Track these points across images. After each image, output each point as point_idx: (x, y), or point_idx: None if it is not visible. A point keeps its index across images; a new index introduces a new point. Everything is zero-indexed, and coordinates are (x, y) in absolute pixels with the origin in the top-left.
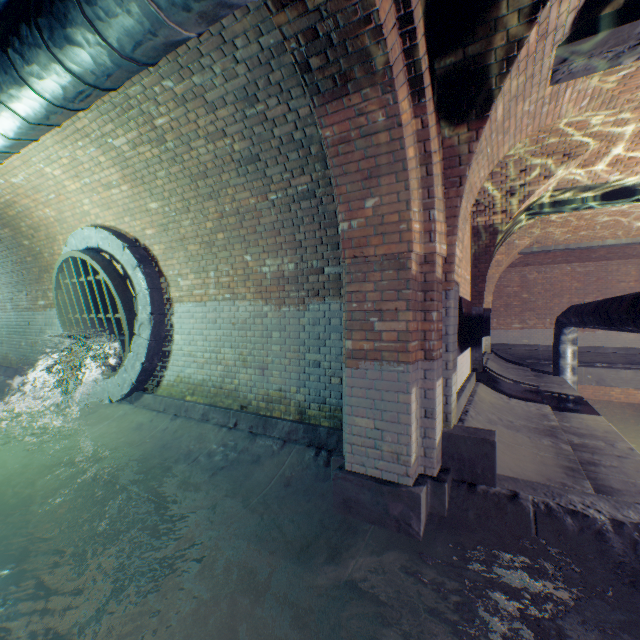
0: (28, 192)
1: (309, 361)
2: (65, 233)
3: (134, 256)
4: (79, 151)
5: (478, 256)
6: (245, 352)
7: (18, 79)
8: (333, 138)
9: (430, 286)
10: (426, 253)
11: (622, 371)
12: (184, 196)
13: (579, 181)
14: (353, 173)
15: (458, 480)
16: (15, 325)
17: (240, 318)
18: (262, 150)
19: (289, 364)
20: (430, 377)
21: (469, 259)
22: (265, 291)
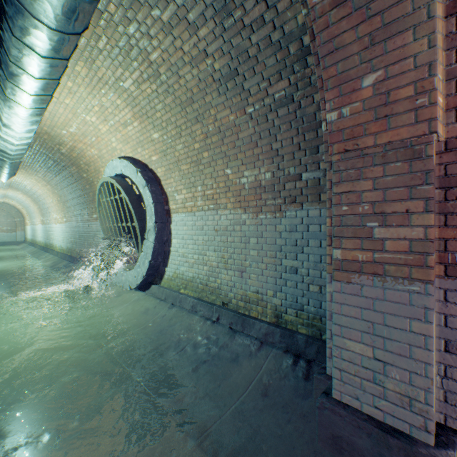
0: (80, 138)
1: (285, 267)
2: (104, 166)
3: (143, 178)
4: (103, 98)
5: None
6: (226, 255)
7: (18, 5)
8: (322, 3)
9: (455, 180)
10: (449, 137)
11: None
12: (176, 123)
13: None
14: (347, 45)
15: None
16: (82, 231)
17: (222, 225)
18: (240, 63)
19: (265, 268)
20: (455, 300)
21: None
22: (243, 200)
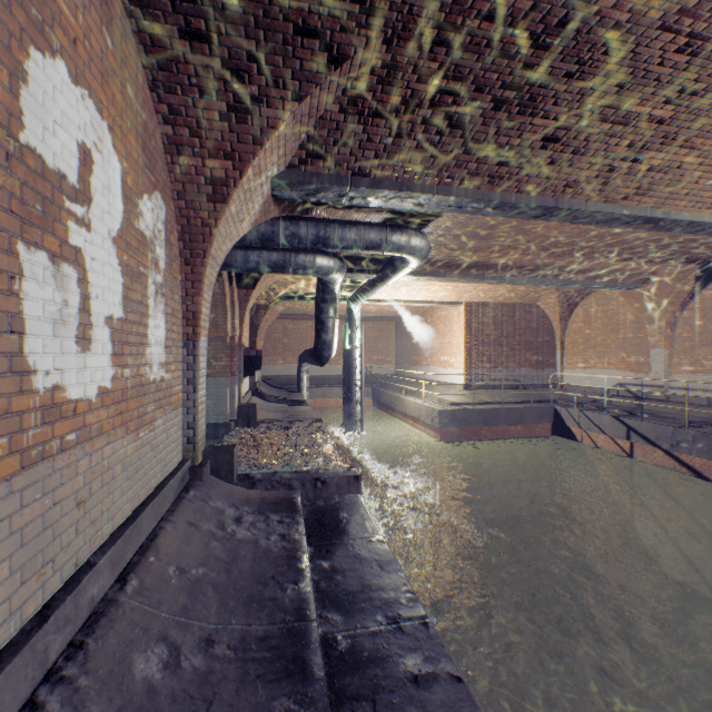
0: None
1: None
2: None
3: None
4: None
5: (254, 321)
6: None
7: None
8: None
9: (234, 348)
10: (233, 336)
11: (335, 388)
12: None
13: (300, 290)
14: None
15: (244, 422)
16: None
17: None
18: None
19: None
20: (234, 383)
21: (248, 324)
22: None
